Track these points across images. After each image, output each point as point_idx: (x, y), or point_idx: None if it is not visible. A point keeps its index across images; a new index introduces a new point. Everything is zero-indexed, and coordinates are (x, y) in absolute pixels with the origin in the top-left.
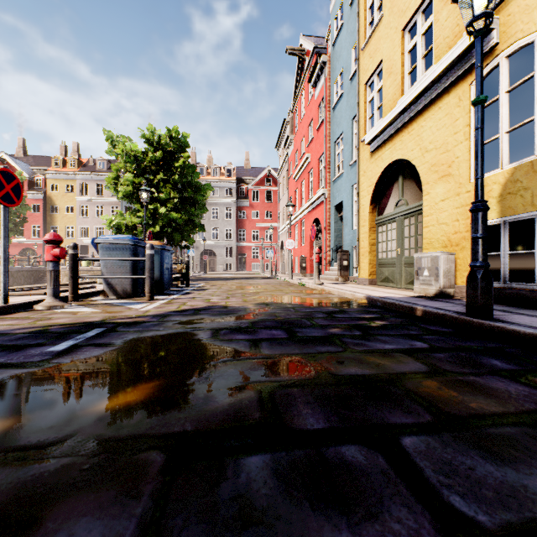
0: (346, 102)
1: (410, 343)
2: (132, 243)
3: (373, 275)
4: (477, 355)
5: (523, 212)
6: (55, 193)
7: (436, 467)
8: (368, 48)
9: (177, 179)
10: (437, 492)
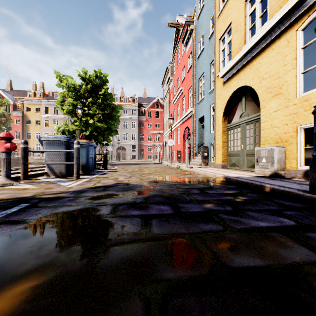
0: (206, 53)
1: (278, 220)
2: (66, 140)
3: (225, 162)
4: None
5: None
6: (29, 112)
7: None
8: (221, 16)
9: (100, 102)
10: None
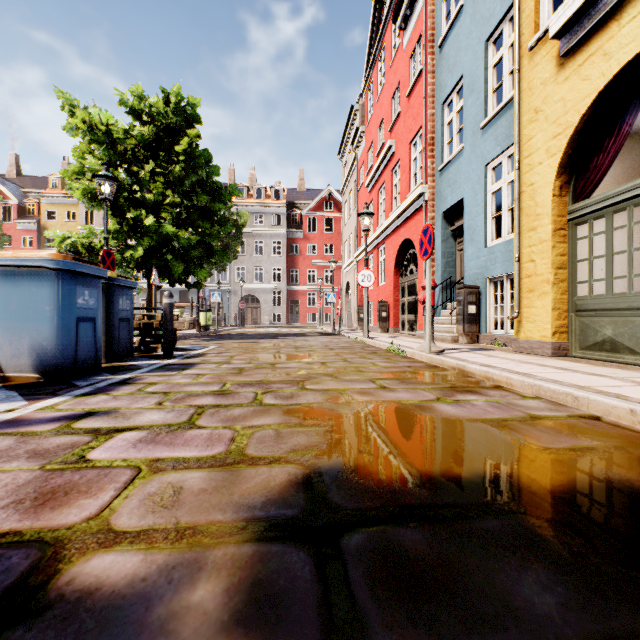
0: (470, 18)
1: None
2: None
3: (562, 334)
4: None
5: None
6: (52, 222)
7: None
8: None
9: (179, 172)
10: None
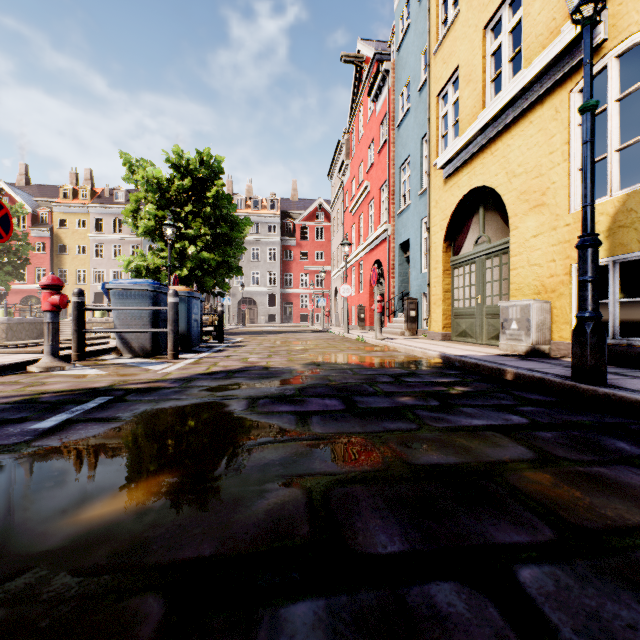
0: (413, 119)
1: (504, 417)
2: (152, 289)
3: (447, 328)
4: (594, 434)
5: (639, 250)
6: (64, 229)
7: (578, 624)
8: (441, 51)
9: (209, 211)
10: None
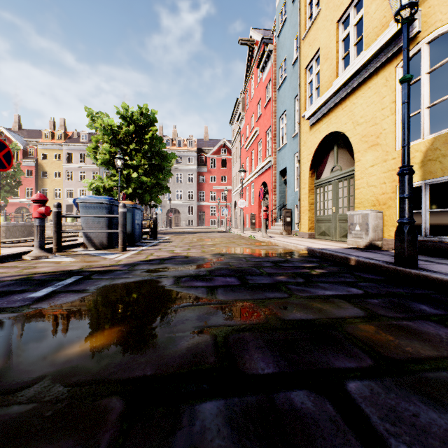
0: (289, 84)
1: (347, 290)
2: (108, 203)
3: (312, 230)
4: (406, 300)
5: (442, 176)
6: (45, 161)
7: (382, 414)
8: (308, 38)
9: (147, 148)
10: (385, 441)
